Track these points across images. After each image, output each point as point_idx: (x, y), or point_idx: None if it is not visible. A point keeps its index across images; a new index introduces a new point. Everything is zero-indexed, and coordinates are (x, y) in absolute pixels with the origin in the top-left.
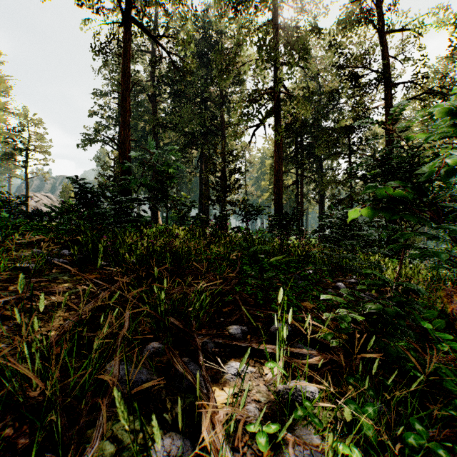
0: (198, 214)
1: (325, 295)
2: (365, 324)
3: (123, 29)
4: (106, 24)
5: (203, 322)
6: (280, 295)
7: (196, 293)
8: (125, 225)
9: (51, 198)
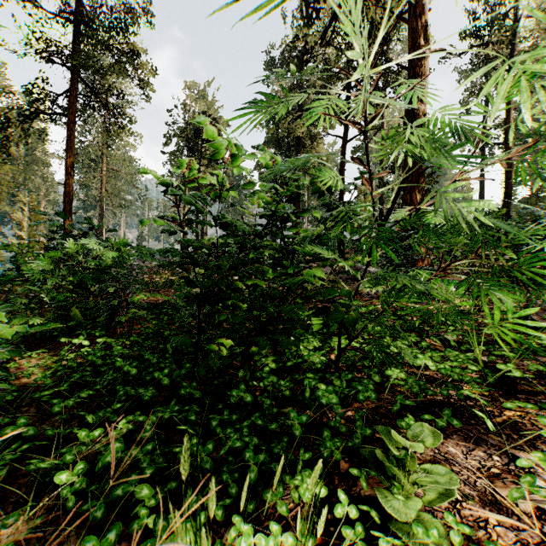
0: None
1: None
2: None
3: (480, 151)
4: None
5: None
6: None
7: None
8: None
9: None
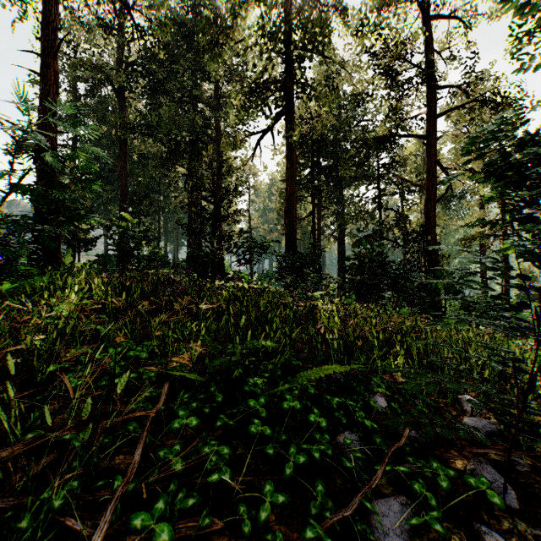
0: (155, 252)
1: None
2: None
3: None
4: None
5: None
6: None
7: None
8: None
9: None
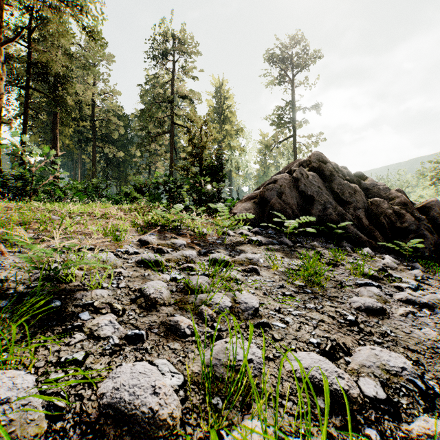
0: None
1: None
2: None
3: None
4: None
5: None
6: None
7: None
8: None
9: None
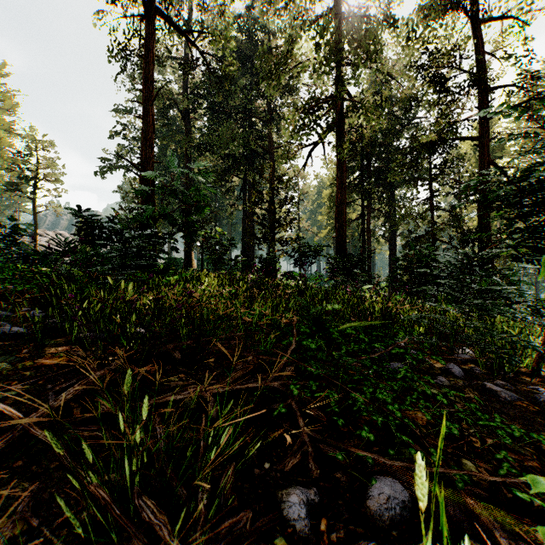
0: (238, 256)
1: (541, 481)
2: (536, 464)
3: (145, 22)
4: (125, 18)
5: (225, 487)
6: (420, 482)
7: (222, 395)
8: (132, 272)
9: (65, 236)
